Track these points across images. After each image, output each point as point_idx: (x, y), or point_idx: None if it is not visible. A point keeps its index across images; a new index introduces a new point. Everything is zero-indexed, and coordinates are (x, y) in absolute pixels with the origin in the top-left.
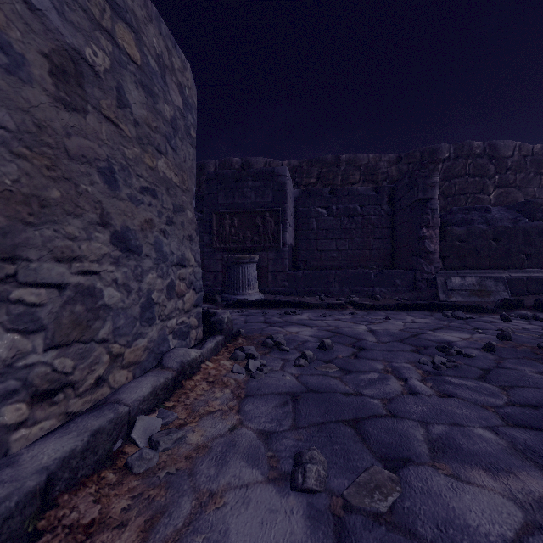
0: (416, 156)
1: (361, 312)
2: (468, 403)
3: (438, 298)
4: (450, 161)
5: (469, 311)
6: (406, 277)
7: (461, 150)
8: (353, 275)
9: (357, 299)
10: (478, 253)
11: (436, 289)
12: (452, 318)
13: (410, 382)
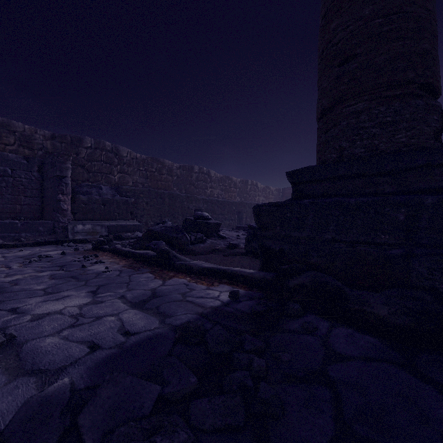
0: (67, 139)
1: (3, 250)
2: (33, 267)
3: (68, 237)
4: (92, 149)
5: (81, 243)
6: (48, 225)
7: (99, 145)
8: (0, 224)
9: (1, 241)
10: (94, 211)
11: (68, 232)
12: (67, 247)
13: (12, 267)
